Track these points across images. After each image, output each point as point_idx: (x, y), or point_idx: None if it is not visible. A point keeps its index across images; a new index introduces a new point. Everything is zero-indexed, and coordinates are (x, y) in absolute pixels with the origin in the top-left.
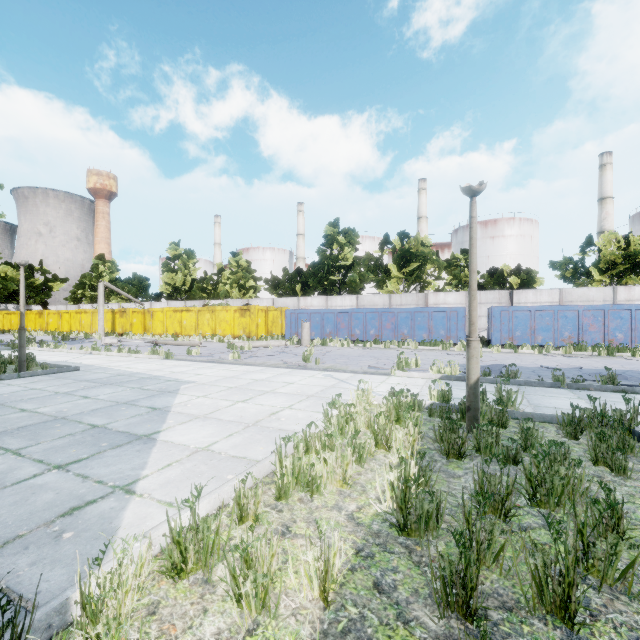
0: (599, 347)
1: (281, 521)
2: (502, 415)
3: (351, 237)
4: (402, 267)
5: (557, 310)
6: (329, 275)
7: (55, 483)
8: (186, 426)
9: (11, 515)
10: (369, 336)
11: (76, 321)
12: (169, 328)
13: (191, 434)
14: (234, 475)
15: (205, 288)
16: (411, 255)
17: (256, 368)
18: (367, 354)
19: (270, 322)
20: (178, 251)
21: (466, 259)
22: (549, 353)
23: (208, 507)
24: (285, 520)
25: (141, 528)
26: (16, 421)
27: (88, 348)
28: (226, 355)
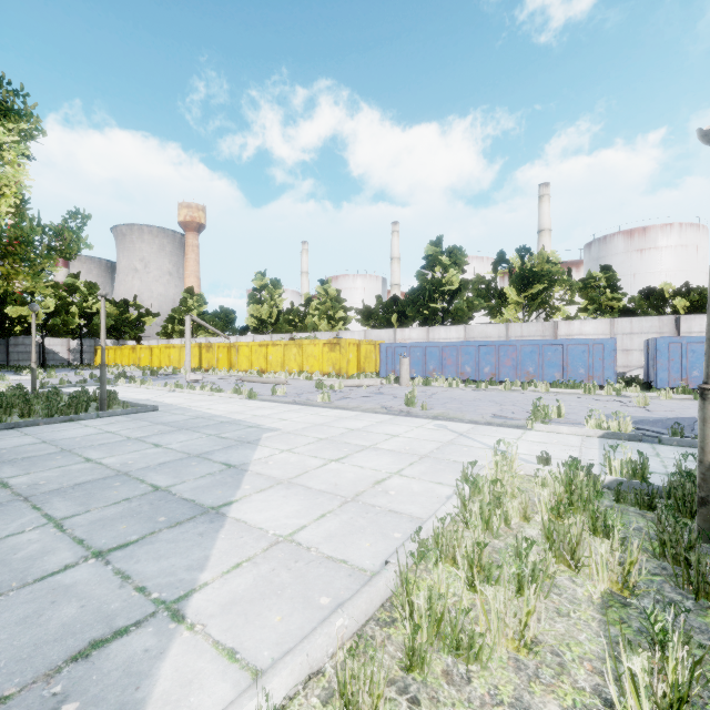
0: None
1: None
2: None
3: (457, 257)
4: (522, 290)
5: None
6: (430, 302)
7: (85, 585)
8: (265, 496)
9: (10, 646)
10: (483, 375)
11: (165, 356)
12: (254, 364)
13: (270, 510)
14: (330, 597)
15: (292, 320)
16: (534, 275)
17: (350, 413)
18: (484, 397)
19: (362, 357)
20: (264, 281)
21: (608, 278)
22: None
23: (290, 681)
24: None
25: None
26: (75, 475)
27: (172, 385)
28: (314, 396)
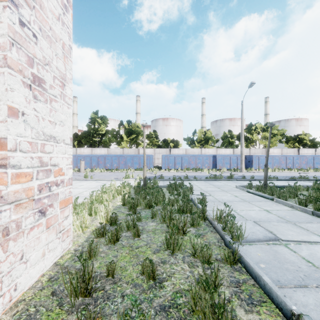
0: (193, 169)
1: None
2: (153, 186)
3: (104, 120)
4: (128, 136)
5: (182, 156)
6: (93, 138)
7: None
8: None
9: None
10: (113, 167)
11: None
12: None
13: None
14: None
15: None
16: (132, 131)
17: None
18: (113, 174)
19: None
20: None
21: (155, 134)
22: (179, 171)
23: None
24: None
25: None
26: None
27: None
28: None
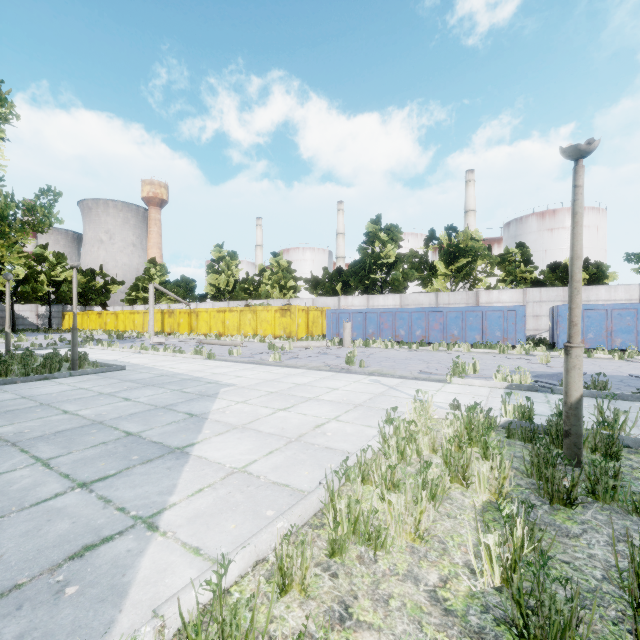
0: None
1: (337, 594)
2: (611, 443)
3: (394, 234)
4: (450, 263)
5: None
6: (371, 273)
7: (74, 507)
8: (222, 438)
9: (17, 551)
10: (415, 337)
11: (130, 321)
12: (213, 328)
13: (227, 449)
14: (274, 511)
15: (247, 289)
16: (460, 250)
17: (297, 371)
18: (414, 357)
19: (310, 322)
20: (222, 253)
21: (522, 253)
22: (633, 359)
23: (241, 564)
24: (342, 593)
25: (158, 588)
26: (56, 424)
27: (137, 347)
28: (267, 356)
